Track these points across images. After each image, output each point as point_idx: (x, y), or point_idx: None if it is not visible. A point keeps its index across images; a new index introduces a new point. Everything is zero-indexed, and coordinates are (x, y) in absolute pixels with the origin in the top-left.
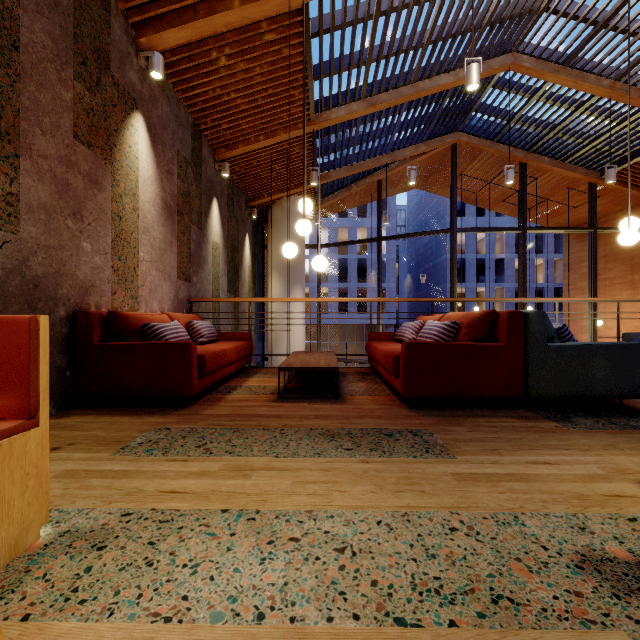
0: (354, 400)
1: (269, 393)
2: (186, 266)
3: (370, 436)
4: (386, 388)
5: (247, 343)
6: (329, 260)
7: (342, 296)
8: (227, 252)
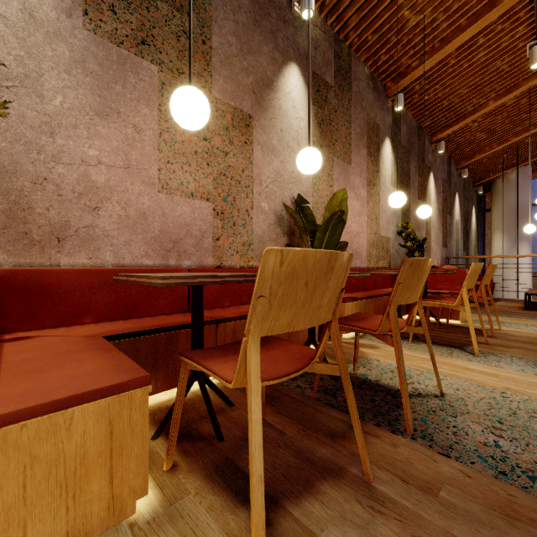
0: None
1: (516, 307)
2: (445, 239)
3: None
4: None
5: (491, 282)
6: None
7: None
8: (462, 224)
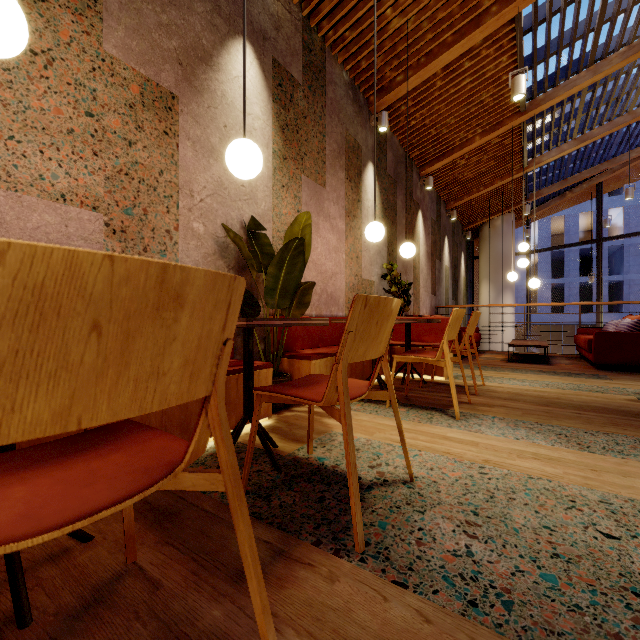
0: (559, 365)
1: (500, 360)
2: (434, 286)
3: (566, 373)
4: (586, 363)
5: (478, 333)
6: (539, 254)
7: (556, 292)
8: (451, 271)
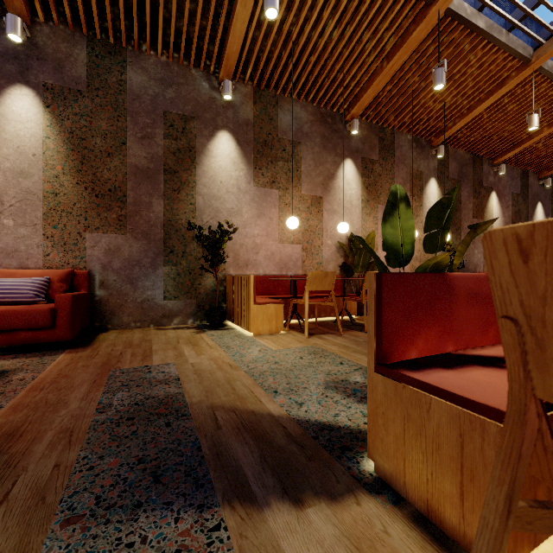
0: None
1: None
2: None
3: None
4: None
5: None
6: None
7: None
8: None
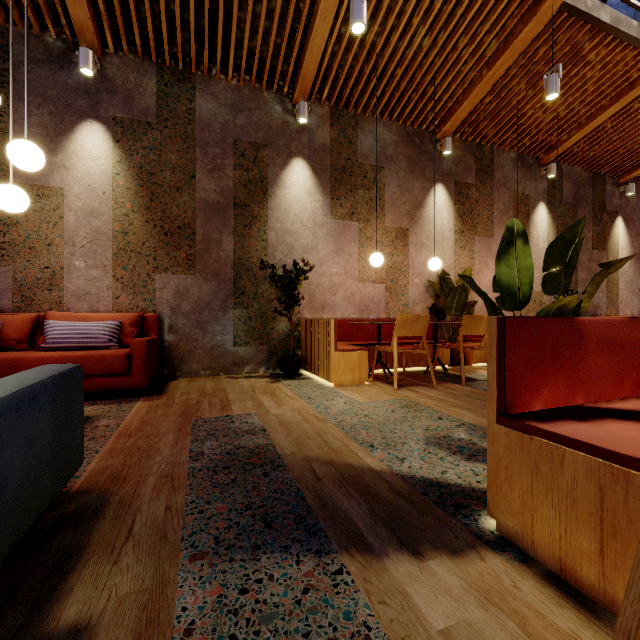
0: None
1: None
2: None
3: None
4: None
5: None
6: None
7: None
8: None
